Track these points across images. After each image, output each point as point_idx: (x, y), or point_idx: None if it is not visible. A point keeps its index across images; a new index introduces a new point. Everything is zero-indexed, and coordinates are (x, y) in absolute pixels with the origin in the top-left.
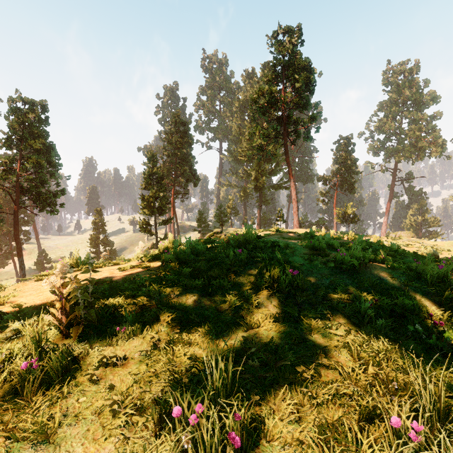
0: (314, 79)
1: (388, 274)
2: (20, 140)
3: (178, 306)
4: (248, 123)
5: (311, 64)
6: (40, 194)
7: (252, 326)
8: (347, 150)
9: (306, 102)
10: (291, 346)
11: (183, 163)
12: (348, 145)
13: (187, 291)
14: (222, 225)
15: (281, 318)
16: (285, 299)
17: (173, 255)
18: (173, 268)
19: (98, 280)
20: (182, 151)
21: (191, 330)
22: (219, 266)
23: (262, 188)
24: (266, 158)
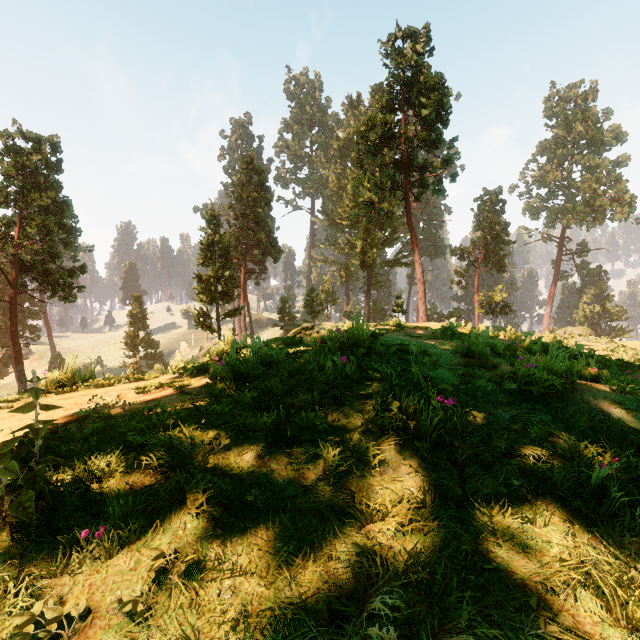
0: (449, 104)
1: (616, 404)
2: (20, 194)
3: (226, 470)
4: (352, 172)
5: (444, 82)
6: (50, 272)
7: (371, 517)
8: (495, 210)
9: (437, 137)
10: (461, 573)
11: (258, 228)
12: (496, 203)
13: (247, 435)
14: (314, 318)
15: (428, 498)
16: (431, 452)
17: (229, 365)
18: (227, 389)
19: (90, 412)
20: (256, 210)
21: (247, 526)
22: (306, 387)
23: (371, 265)
24: (377, 222)
